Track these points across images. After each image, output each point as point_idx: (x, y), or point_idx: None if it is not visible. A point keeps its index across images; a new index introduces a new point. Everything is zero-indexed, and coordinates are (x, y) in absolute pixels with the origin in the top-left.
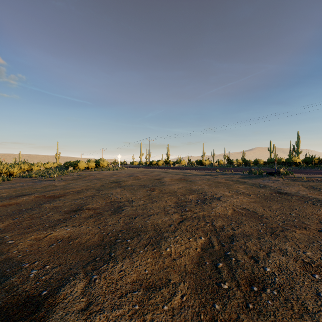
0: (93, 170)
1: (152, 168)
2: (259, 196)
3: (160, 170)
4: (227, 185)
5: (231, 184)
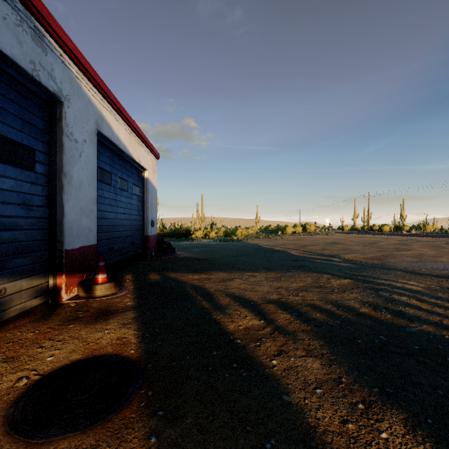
0: (302, 234)
1: (371, 234)
2: (448, 252)
3: (381, 236)
4: (438, 248)
5: (445, 247)
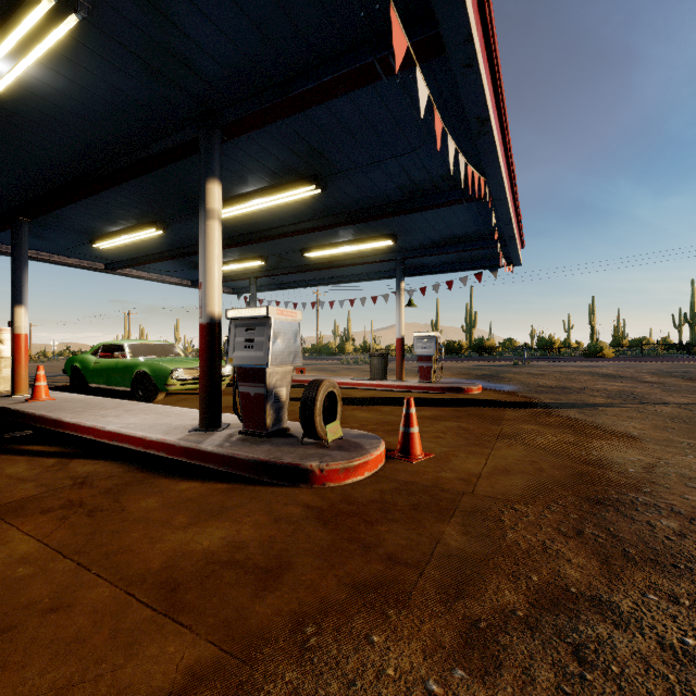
0: None
1: None
2: None
3: None
4: None
5: None
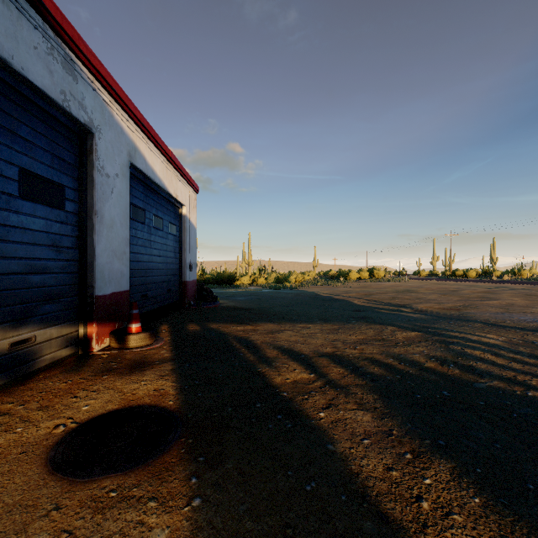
0: (369, 281)
1: (453, 281)
2: None
3: (465, 283)
4: (532, 297)
5: None
